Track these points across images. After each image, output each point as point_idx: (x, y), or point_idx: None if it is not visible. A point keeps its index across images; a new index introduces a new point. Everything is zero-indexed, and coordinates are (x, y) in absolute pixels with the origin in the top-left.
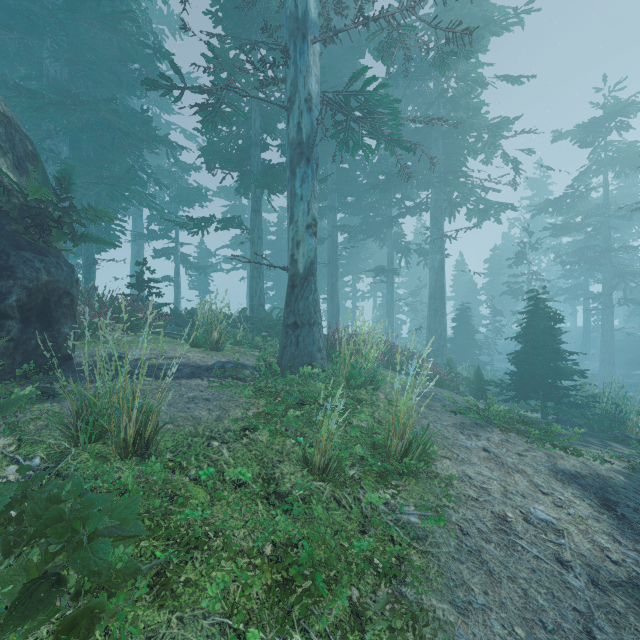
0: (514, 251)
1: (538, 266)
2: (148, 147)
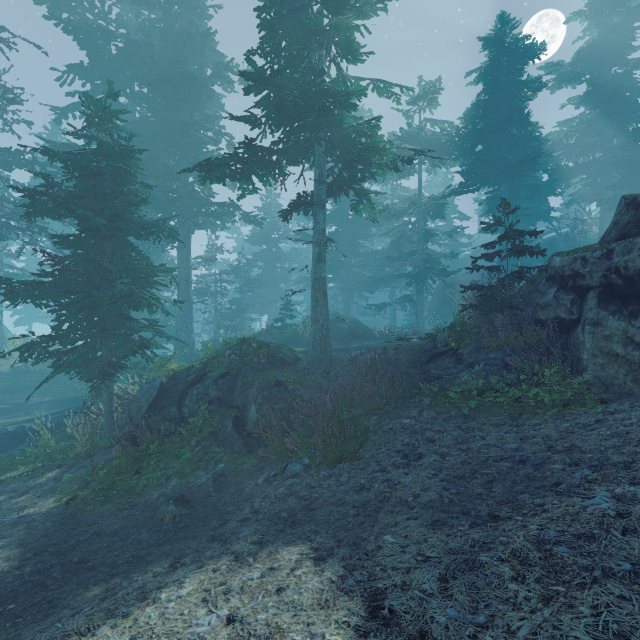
0: None
1: None
2: None
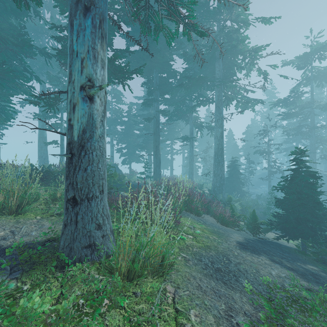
0: (257, 128)
1: (270, 136)
2: (30, 55)
